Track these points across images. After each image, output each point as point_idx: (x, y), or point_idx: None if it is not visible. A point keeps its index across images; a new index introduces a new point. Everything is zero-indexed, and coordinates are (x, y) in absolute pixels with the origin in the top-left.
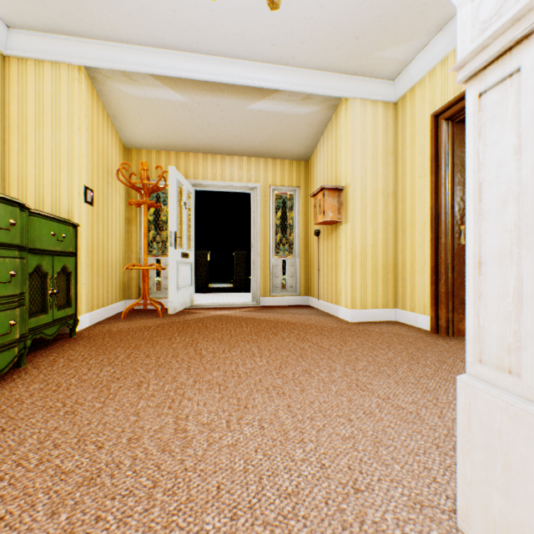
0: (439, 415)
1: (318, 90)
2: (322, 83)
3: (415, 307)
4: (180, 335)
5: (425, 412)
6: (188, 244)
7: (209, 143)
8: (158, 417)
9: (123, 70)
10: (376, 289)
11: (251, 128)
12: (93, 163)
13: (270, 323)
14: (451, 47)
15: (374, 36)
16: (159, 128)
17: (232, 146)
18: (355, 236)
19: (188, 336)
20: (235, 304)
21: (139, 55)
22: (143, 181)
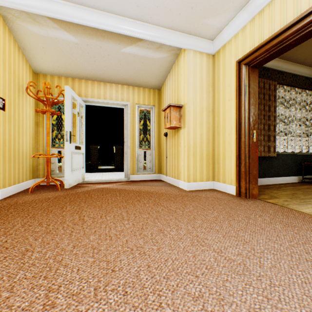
0: (259, 265)
1: (167, 42)
2: (169, 37)
3: (225, 180)
4: (70, 205)
5: (249, 263)
6: (81, 140)
7: (95, 74)
8: (31, 291)
9: (27, 11)
10: (202, 169)
11: (123, 65)
12: (5, 80)
13: (136, 192)
14: (248, 19)
15: (202, 7)
16: (59, 60)
17: (111, 76)
18: (189, 136)
19: (76, 205)
20: (113, 180)
21: (40, 1)
22: (46, 95)
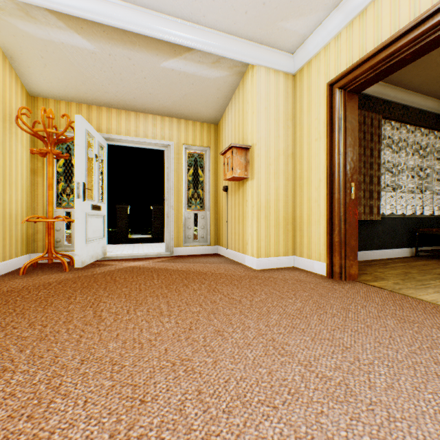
0: (369, 386)
1: (227, 53)
2: (231, 47)
3: (311, 254)
4: (82, 293)
5: (353, 382)
6: (101, 196)
7: (122, 99)
8: None
9: None
10: (278, 239)
11: (164, 87)
12: None
13: (182, 273)
14: (345, 23)
15: (279, 4)
16: (67, 77)
17: (146, 104)
18: (260, 191)
19: (91, 294)
20: (149, 255)
21: None
22: (46, 128)
